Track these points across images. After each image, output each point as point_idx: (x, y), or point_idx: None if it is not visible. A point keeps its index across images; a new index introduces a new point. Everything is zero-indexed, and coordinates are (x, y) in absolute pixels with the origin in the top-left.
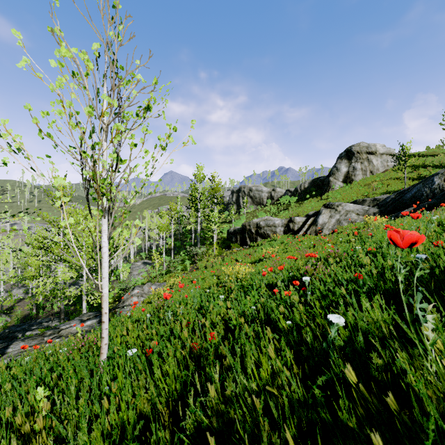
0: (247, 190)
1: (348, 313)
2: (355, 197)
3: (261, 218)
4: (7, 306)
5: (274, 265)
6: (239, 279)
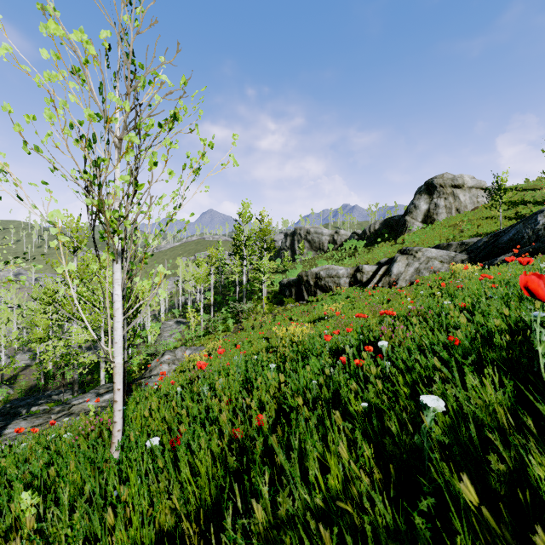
0: (304, 232)
1: (448, 394)
2: (438, 241)
3: (322, 267)
4: (10, 375)
5: (339, 325)
6: (295, 343)
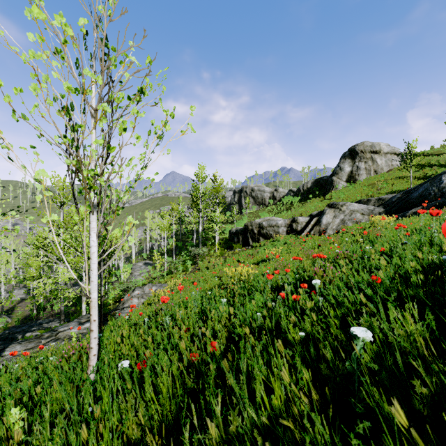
0: (249, 190)
1: (374, 326)
2: (359, 197)
3: (264, 218)
4: (8, 307)
5: (278, 266)
6: (242, 281)
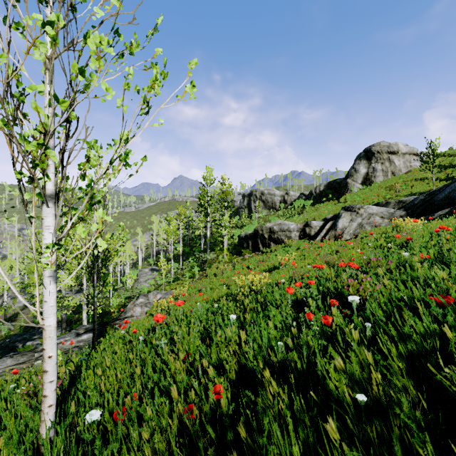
0: (259, 193)
1: None
2: (376, 200)
3: (275, 222)
4: (12, 314)
5: (295, 275)
6: (253, 292)
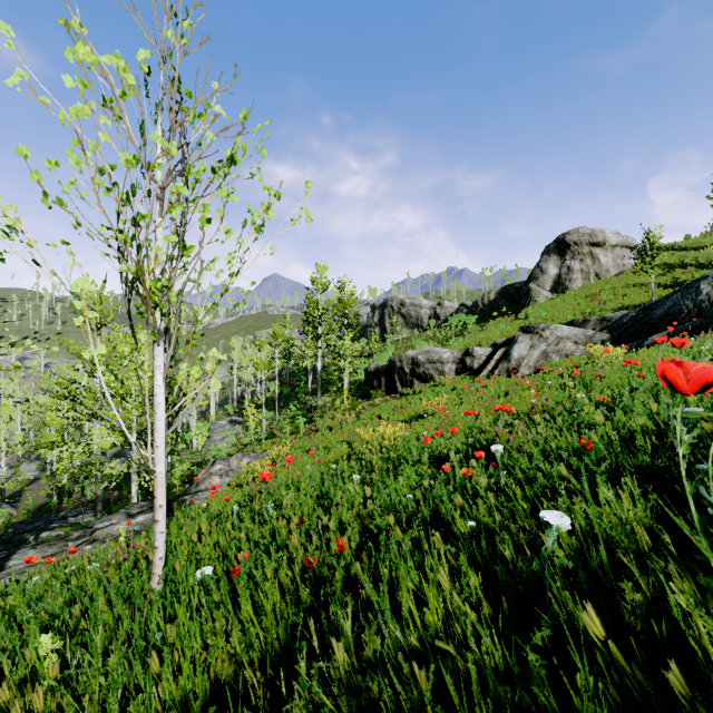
0: (397, 304)
1: (575, 509)
2: (571, 316)
3: (420, 350)
4: (12, 491)
5: (441, 425)
6: (385, 448)
